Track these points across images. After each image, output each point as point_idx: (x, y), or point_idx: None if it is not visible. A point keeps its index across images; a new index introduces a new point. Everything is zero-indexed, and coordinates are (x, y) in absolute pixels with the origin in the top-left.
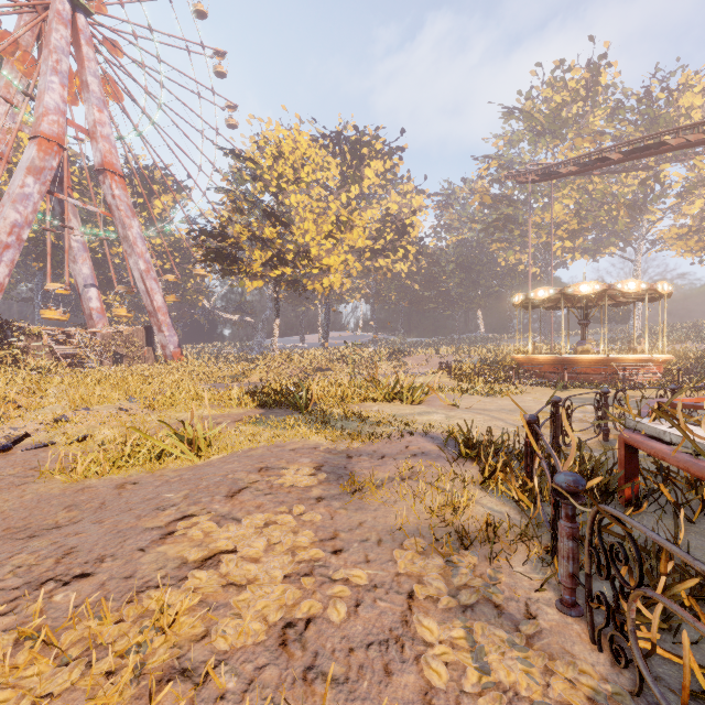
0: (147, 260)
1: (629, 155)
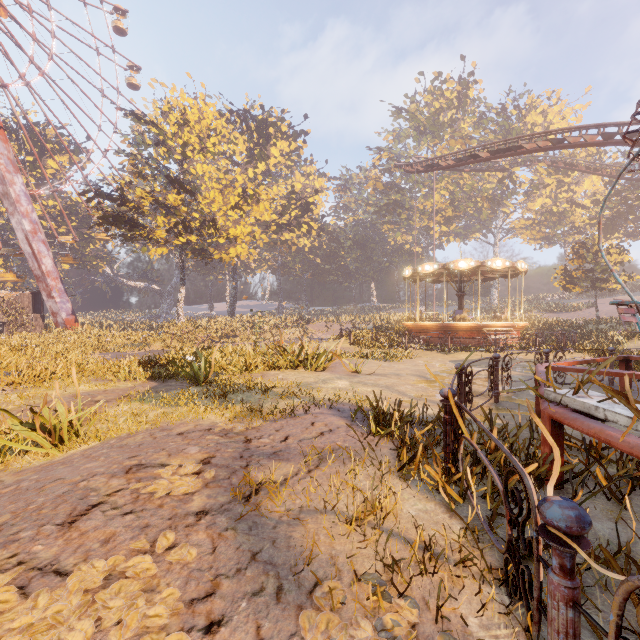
0: (33, 220)
1: (494, 155)
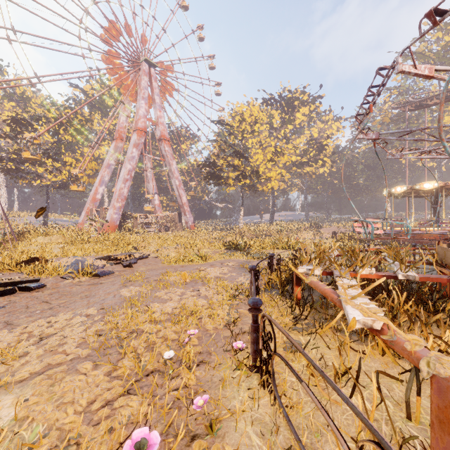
0: (179, 180)
1: None
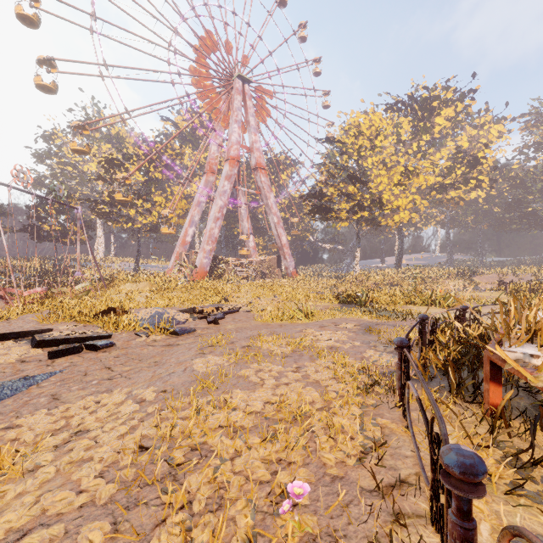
0: (278, 216)
1: None
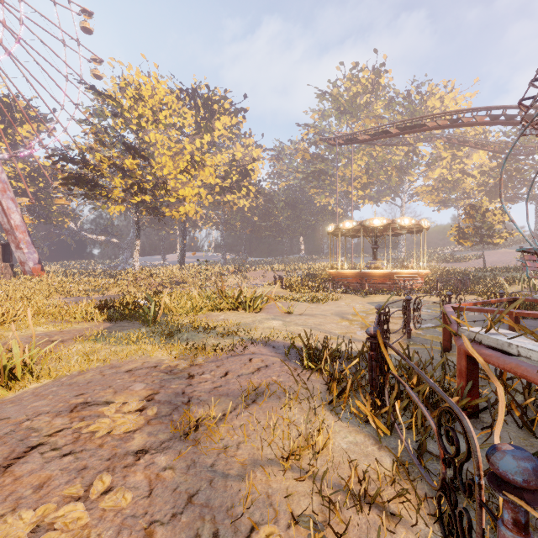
0: (2, 180)
1: (402, 131)
